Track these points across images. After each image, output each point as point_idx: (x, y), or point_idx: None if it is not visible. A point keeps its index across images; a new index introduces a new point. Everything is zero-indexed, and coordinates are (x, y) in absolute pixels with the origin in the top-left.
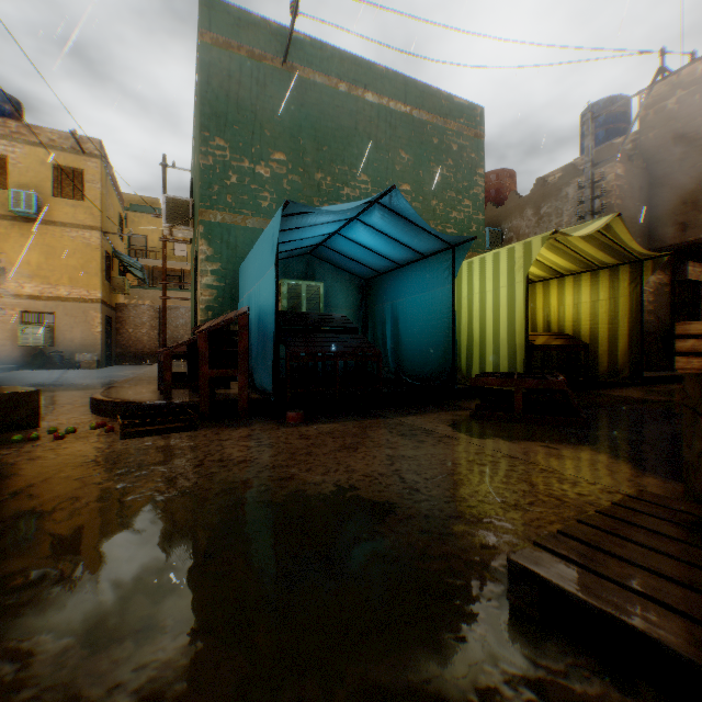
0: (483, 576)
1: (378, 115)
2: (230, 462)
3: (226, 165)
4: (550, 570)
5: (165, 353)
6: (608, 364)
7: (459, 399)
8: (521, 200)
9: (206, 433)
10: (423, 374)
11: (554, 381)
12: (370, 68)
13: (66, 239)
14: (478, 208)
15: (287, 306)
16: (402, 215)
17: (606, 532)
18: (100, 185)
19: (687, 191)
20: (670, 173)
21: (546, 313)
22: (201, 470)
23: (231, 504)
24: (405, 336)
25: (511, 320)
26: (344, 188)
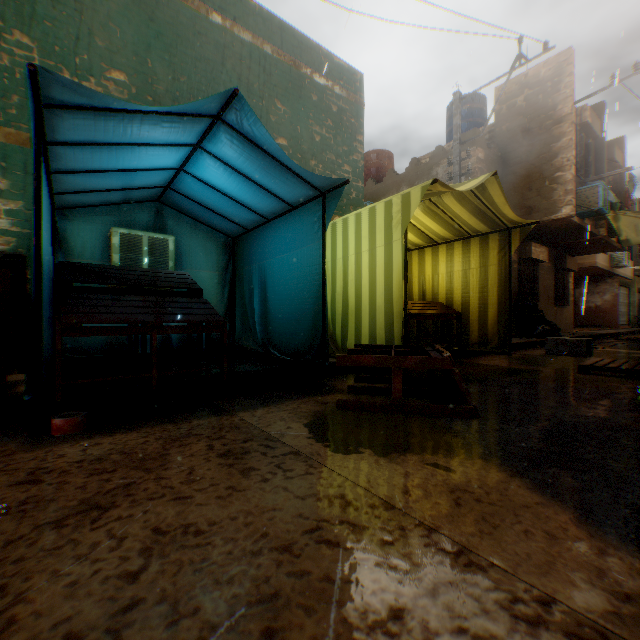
0: None
1: (251, 56)
2: None
3: None
4: None
5: None
6: (479, 333)
7: (332, 376)
8: (398, 177)
9: None
10: (292, 347)
11: (439, 358)
12: (240, 0)
13: None
14: (358, 176)
15: (122, 262)
16: (255, 143)
17: None
18: None
19: (533, 179)
20: (520, 163)
21: (422, 281)
22: None
23: None
24: (273, 302)
25: (389, 285)
26: None
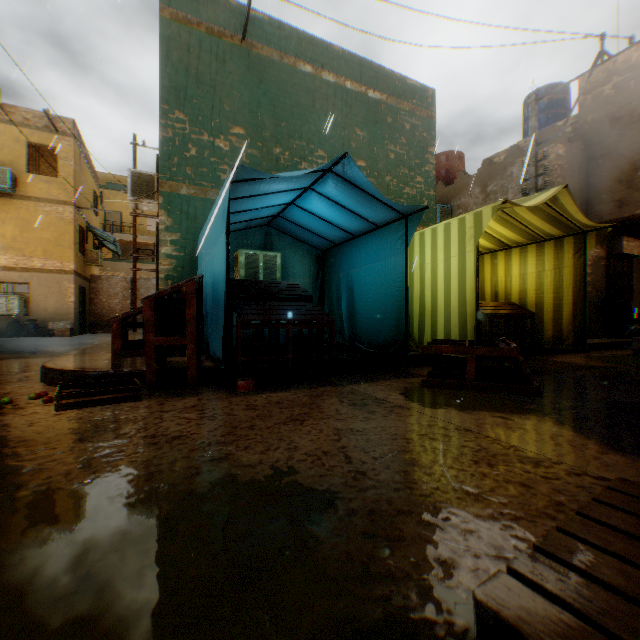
0: (440, 609)
1: (335, 94)
2: (164, 438)
3: (186, 137)
4: (537, 625)
5: (114, 321)
6: (553, 332)
7: (411, 366)
8: (469, 179)
9: (150, 404)
10: (377, 341)
11: (506, 348)
12: (326, 48)
13: (40, 213)
14: (430, 185)
15: (245, 275)
16: (355, 184)
17: (596, 546)
18: (73, 163)
19: (622, 170)
20: (607, 154)
21: (494, 283)
22: (127, 448)
23: (146, 494)
24: (359, 304)
25: (462, 289)
26: (302, 162)
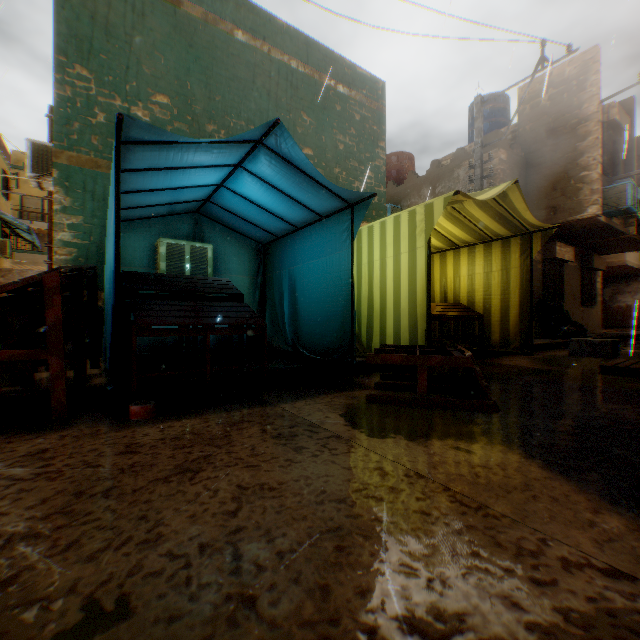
0: None
1: (279, 72)
2: None
3: (91, 100)
4: None
5: None
6: (501, 334)
7: (358, 374)
8: (419, 179)
9: None
10: (321, 347)
11: (461, 357)
12: (269, 20)
13: None
14: (380, 181)
15: (167, 269)
16: (292, 163)
17: None
18: None
19: (557, 179)
20: (544, 162)
21: (444, 283)
22: None
23: None
24: (302, 305)
25: (412, 289)
26: None
